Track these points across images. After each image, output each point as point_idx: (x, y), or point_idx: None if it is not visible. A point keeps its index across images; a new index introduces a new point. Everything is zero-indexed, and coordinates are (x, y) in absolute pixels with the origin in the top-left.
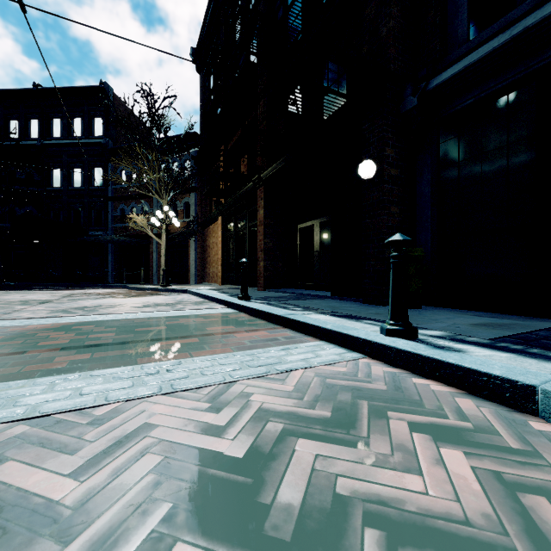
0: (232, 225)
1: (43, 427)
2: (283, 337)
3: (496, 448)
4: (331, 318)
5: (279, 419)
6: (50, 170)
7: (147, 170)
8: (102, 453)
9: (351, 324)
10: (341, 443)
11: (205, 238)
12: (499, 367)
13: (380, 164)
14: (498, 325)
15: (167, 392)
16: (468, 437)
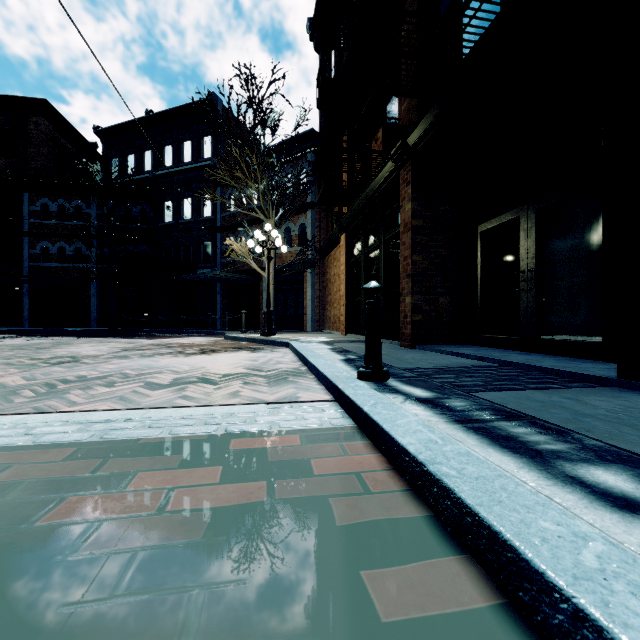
0: (359, 246)
1: None
2: None
3: None
4: None
5: None
6: (162, 203)
7: (248, 180)
8: None
9: None
10: None
11: (325, 270)
12: None
13: None
14: None
15: None
16: None
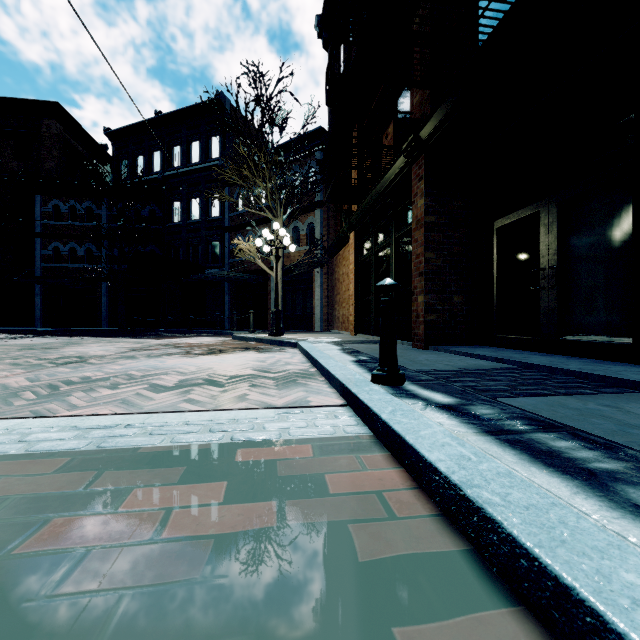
0: (368, 244)
1: None
2: None
3: None
4: None
5: None
6: (171, 204)
7: (256, 179)
8: None
9: None
10: None
11: (333, 270)
12: None
13: None
14: None
15: None
16: None
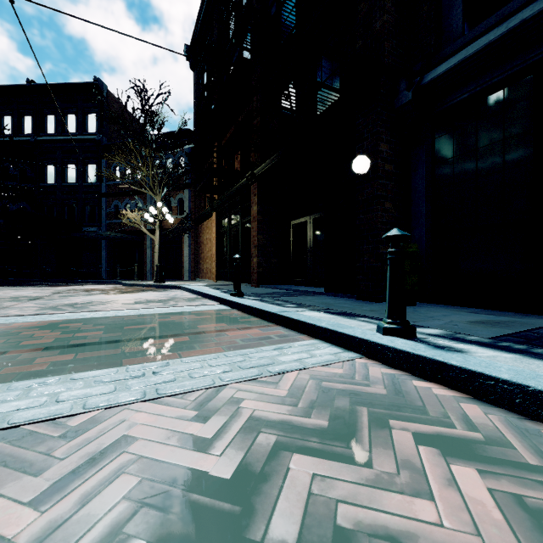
0: (225, 222)
1: (10, 441)
2: (276, 335)
3: (512, 465)
4: (326, 316)
5: (271, 430)
6: (44, 166)
7: (141, 166)
8: (71, 473)
9: (346, 321)
10: (340, 459)
11: (199, 235)
12: (506, 370)
13: (374, 160)
14: (496, 322)
15: (151, 397)
16: (480, 451)
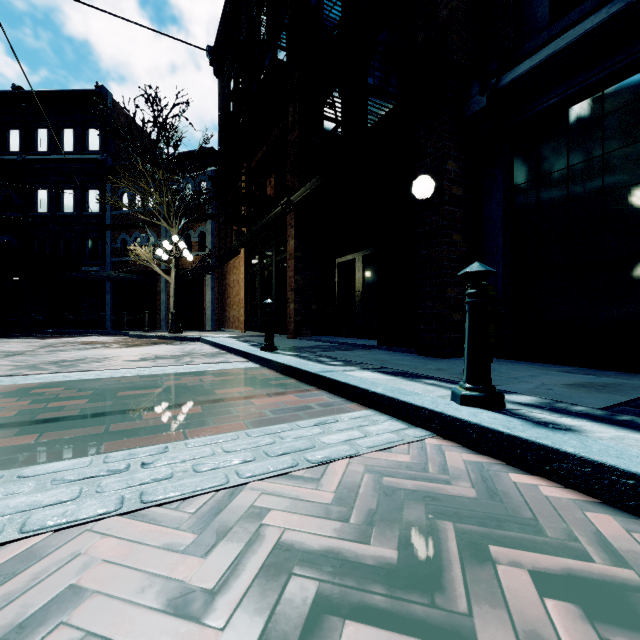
0: (256, 260)
1: None
2: (318, 403)
3: None
4: (381, 377)
5: (310, 569)
6: (34, 191)
7: (153, 191)
8: None
9: (409, 385)
10: (423, 632)
11: (224, 276)
12: None
13: (439, 181)
14: (599, 385)
15: (130, 509)
16: None
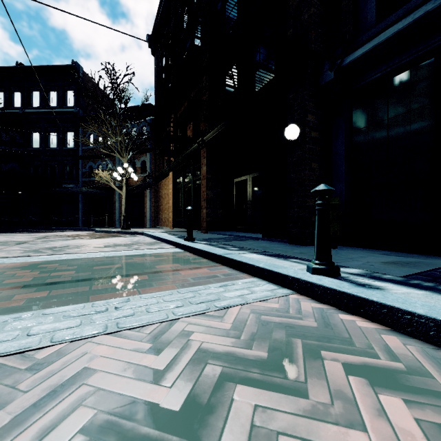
0: (180, 180)
1: None
2: (222, 274)
3: (433, 394)
4: (263, 257)
5: (217, 361)
6: (30, 133)
7: (110, 133)
8: (32, 406)
9: (280, 262)
10: (279, 390)
11: (158, 190)
12: (421, 305)
13: (302, 128)
14: (405, 263)
15: (112, 331)
16: (403, 380)
